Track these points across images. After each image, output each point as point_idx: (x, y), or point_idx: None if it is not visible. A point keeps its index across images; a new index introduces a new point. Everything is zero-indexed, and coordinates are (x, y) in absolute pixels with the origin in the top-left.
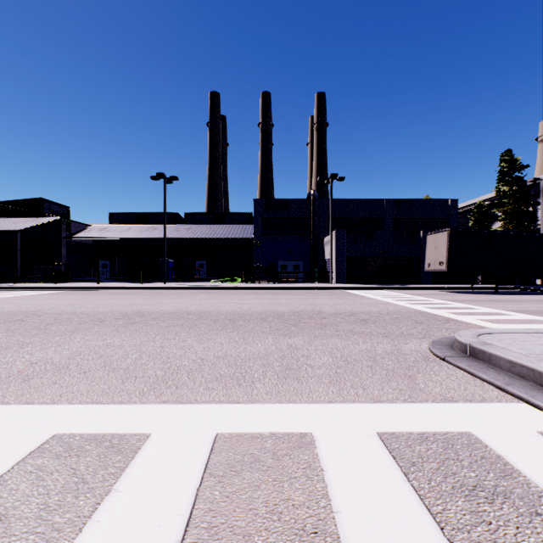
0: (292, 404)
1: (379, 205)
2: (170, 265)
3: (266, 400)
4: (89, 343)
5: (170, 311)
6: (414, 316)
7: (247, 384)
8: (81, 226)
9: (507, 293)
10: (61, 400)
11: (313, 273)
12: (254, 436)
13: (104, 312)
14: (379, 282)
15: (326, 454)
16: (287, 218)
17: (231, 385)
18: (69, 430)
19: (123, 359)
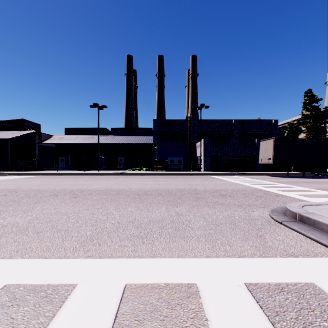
0: (180, 258)
1: (230, 123)
2: (102, 160)
3: (162, 255)
4: (45, 211)
5: (100, 189)
6: (255, 192)
7: (148, 242)
8: (47, 136)
9: (310, 177)
10: (16, 255)
11: (189, 165)
12: (154, 287)
13: (58, 190)
14: (230, 170)
15: (208, 303)
16: (173, 131)
17: (137, 243)
18: (16, 281)
19: (65, 223)
